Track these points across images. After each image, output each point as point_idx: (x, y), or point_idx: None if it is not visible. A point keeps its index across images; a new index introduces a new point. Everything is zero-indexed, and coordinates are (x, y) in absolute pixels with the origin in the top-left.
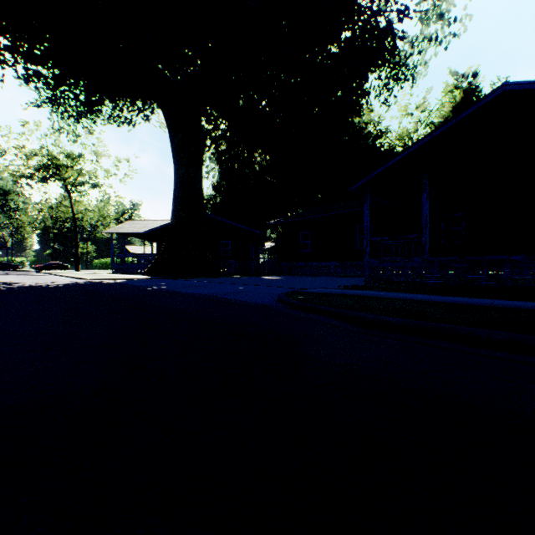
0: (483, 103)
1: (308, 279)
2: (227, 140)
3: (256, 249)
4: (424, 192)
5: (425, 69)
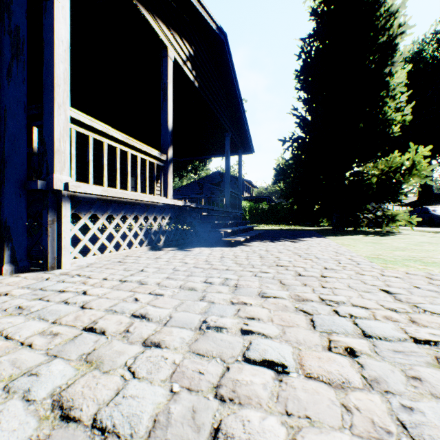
0: None
1: None
2: None
3: None
4: None
5: None
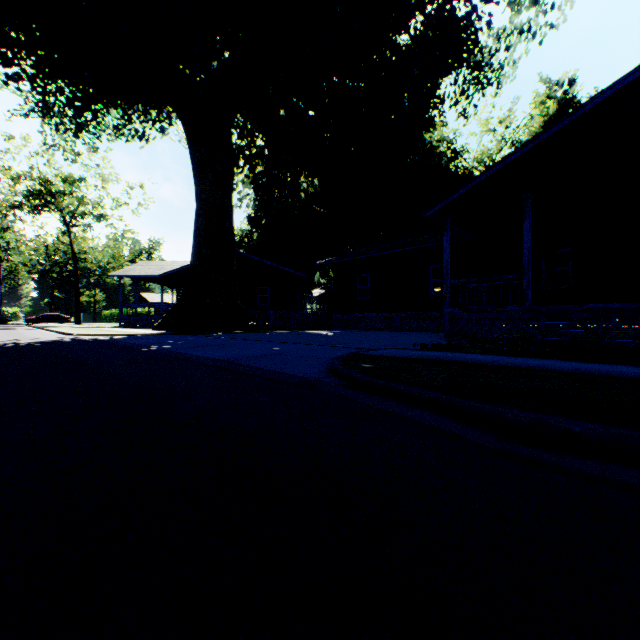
0: (612, 92)
1: (368, 335)
2: (265, 160)
3: (301, 297)
4: (525, 218)
5: (513, 71)
